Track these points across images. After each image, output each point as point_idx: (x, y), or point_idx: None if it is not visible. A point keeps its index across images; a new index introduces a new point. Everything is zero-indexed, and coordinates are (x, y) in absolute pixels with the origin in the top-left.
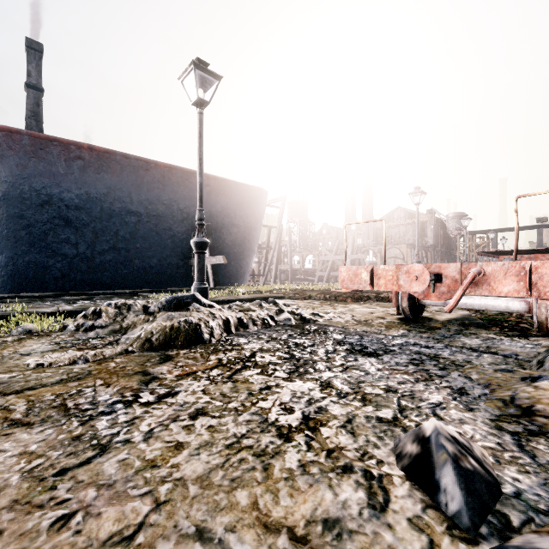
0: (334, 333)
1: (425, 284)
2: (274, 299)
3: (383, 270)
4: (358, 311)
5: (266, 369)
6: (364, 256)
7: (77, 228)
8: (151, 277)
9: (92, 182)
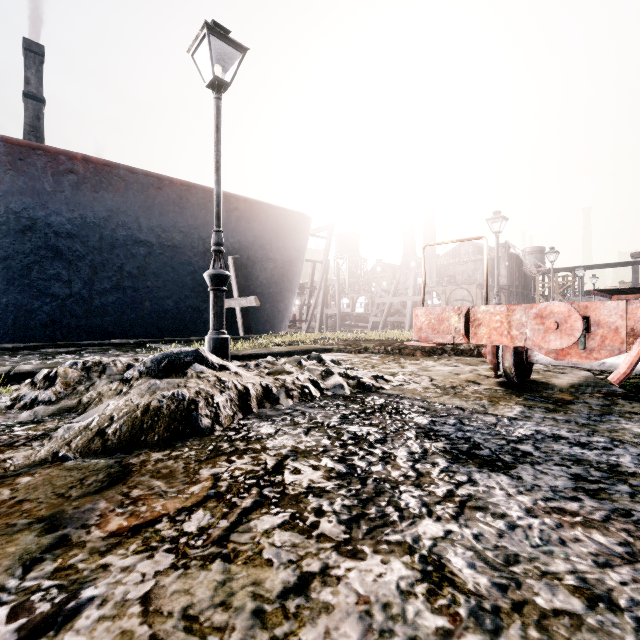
0: (412, 412)
1: (574, 336)
2: (318, 354)
3: (484, 313)
4: (436, 371)
5: (301, 509)
6: (429, 297)
7: (70, 261)
8: (166, 323)
9: (88, 202)
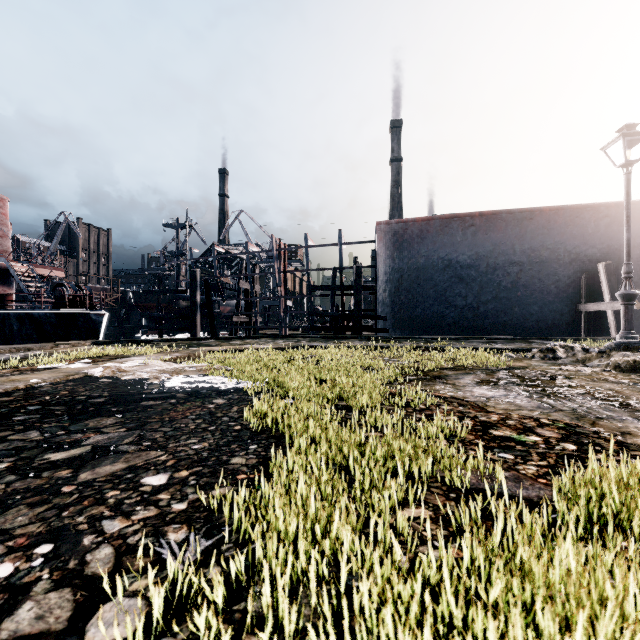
0: None
1: None
2: None
3: None
4: None
5: None
6: None
7: (467, 283)
8: (530, 324)
9: (480, 243)
